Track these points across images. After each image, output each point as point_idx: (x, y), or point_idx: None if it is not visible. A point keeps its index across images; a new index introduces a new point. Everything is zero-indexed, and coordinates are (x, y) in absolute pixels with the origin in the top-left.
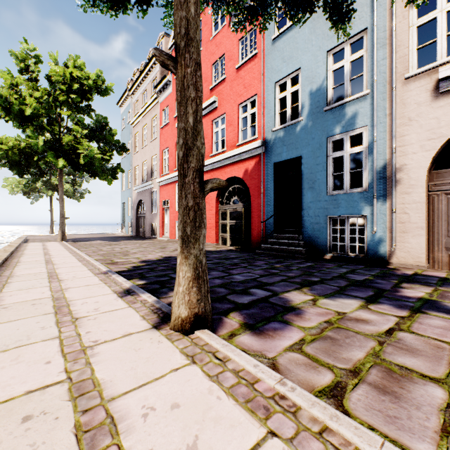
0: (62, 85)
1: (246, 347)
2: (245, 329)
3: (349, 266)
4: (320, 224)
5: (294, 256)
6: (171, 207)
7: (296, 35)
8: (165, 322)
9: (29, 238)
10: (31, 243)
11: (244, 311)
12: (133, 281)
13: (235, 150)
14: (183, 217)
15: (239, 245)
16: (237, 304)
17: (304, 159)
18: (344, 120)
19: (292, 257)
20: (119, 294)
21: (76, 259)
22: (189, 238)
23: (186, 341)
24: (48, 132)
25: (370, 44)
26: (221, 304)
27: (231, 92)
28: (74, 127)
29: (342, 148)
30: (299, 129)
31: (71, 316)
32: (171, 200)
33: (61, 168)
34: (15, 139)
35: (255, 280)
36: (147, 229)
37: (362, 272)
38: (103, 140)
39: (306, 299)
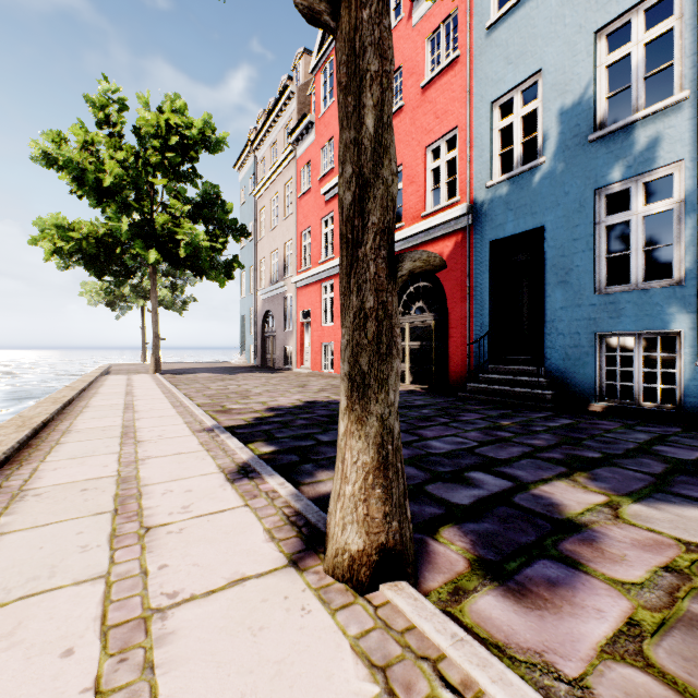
0: (154, 140)
1: (500, 635)
2: (483, 576)
3: (648, 427)
4: (580, 348)
5: (530, 406)
6: (314, 321)
7: (532, 13)
8: (314, 550)
9: (112, 367)
10: (113, 376)
11: (468, 526)
12: (255, 446)
13: (420, 224)
14: (352, 333)
15: (426, 382)
16: (450, 507)
17: (549, 232)
18: (631, 154)
19: (528, 407)
20: (229, 476)
21: (169, 403)
22: (366, 378)
23: (363, 613)
24: (136, 211)
25: (690, 3)
26: (417, 506)
27: (413, 128)
28: (171, 202)
29: (610, 212)
30: (538, 178)
31: (139, 522)
32: (315, 310)
33: (153, 264)
34: (90, 223)
35: (472, 453)
36: (277, 356)
37: (684, 442)
38: (212, 220)
39: (593, 503)
